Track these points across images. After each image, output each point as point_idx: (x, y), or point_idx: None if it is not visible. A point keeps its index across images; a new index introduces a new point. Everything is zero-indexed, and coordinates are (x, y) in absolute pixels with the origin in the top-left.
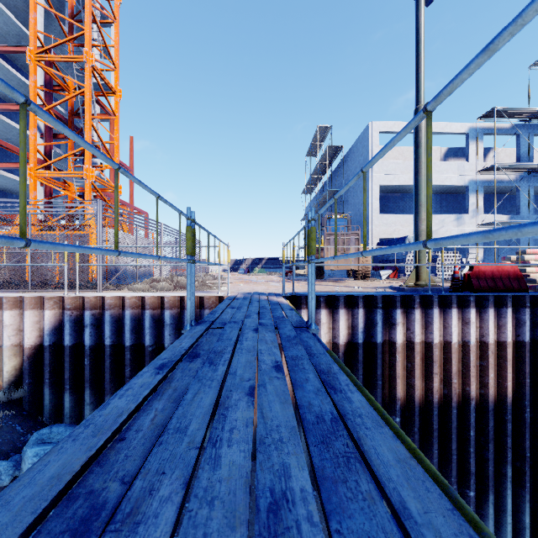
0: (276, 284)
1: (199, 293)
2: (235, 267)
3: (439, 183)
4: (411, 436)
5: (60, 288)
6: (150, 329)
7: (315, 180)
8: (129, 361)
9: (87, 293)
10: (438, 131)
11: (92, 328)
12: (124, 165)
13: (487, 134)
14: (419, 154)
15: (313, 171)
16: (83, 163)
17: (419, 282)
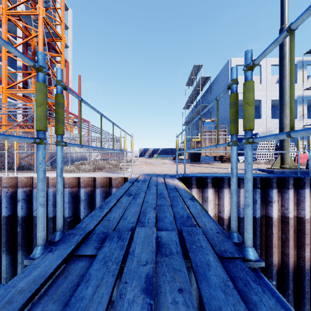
0: (168, 166)
1: (109, 174)
2: (142, 154)
3: (276, 98)
4: (285, 297)
5: (7, 170)
6: (68, 203)
7: (191, 100)
8: (52, 229)
9: (24, 174)
10: (276, 63)
11: (23, 202)
12: (75, 92)
13: (309, 64)
14: (284, 63)
15: (190, 94)
16: (48, 90)
17: (284, 166)
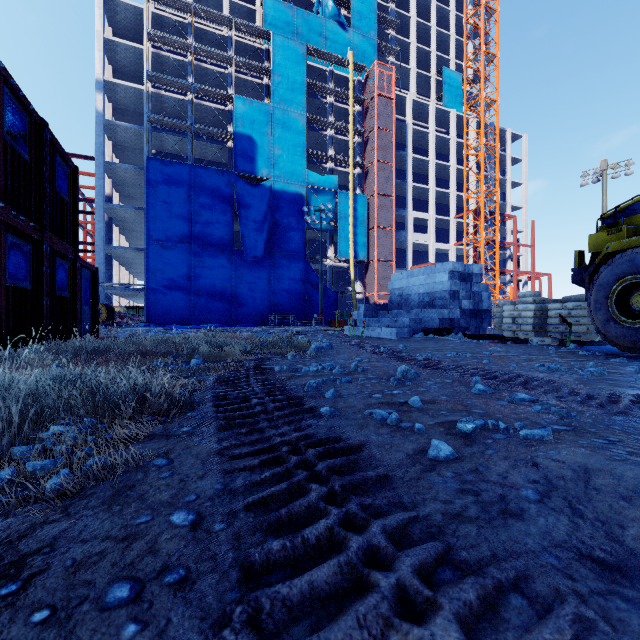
0: None
1: None
2: None
3: None
4: None
5: None
6: None
7: None
8: None
9: None
10: None
11: None
12: (525, 245)
13: None
14: None
15: None
16: (494, 258)
17: None
